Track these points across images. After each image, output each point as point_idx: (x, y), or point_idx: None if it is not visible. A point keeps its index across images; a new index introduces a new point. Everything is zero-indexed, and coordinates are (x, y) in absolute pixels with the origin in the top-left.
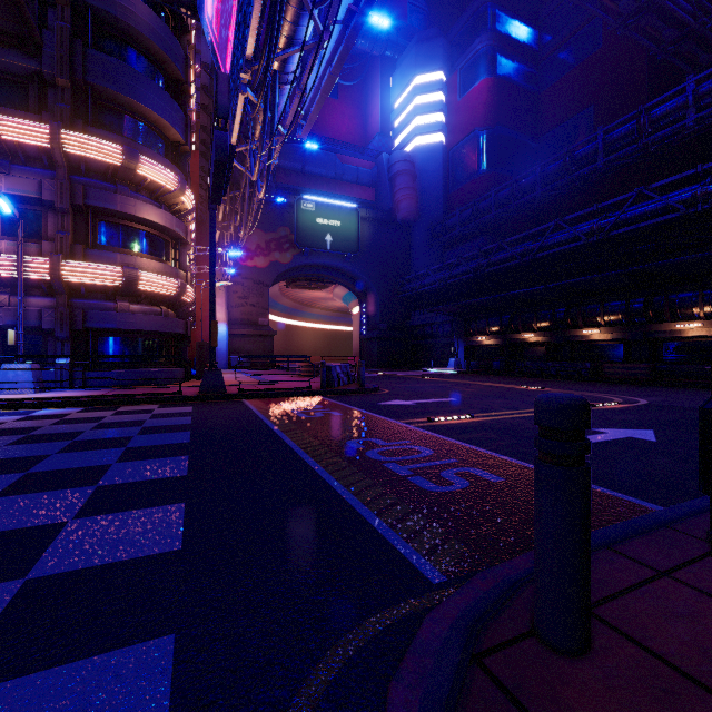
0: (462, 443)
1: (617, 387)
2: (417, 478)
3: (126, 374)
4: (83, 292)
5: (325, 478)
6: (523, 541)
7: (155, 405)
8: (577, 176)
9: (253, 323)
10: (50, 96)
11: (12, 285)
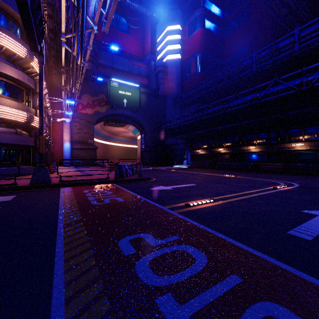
0: (225, 237)
1: (270, 175)
2: None
3: None
4: None
5: None
6: None
7: None
8: (243, 75)
9: (85, 142)
10: None
11: None
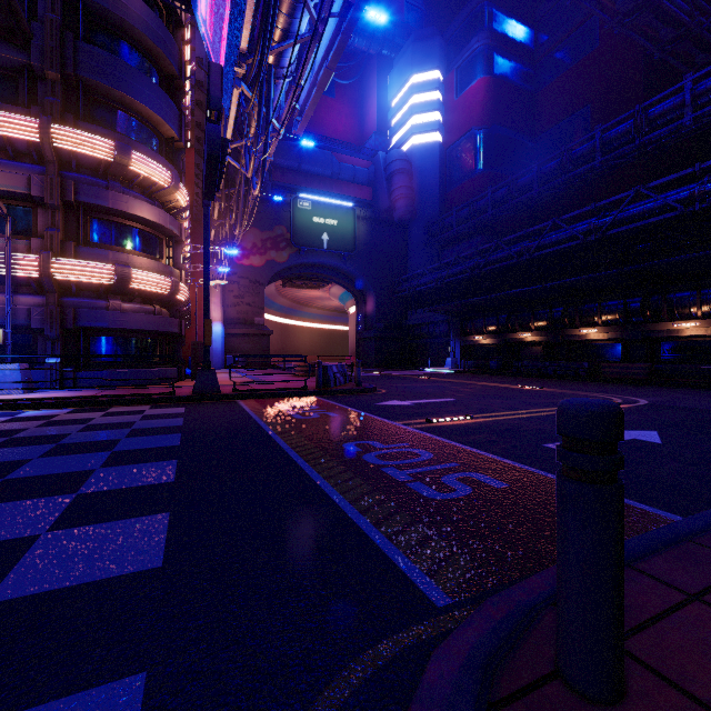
0: (462, 445)
1: (616, 387)
2: (417, 484)
3: (118, 374)
4: (74, 290)
5: (320, 485)
6: (533, 555)
7: (146, 406)
8: (574, 175)
9: (249, 322)
10: (40, 89)
11: (1, 283)
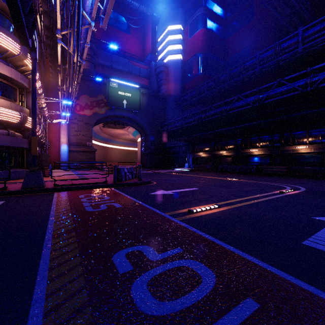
0: (234, 249)
1: (274, 178)
2: None
3: None
4: None
5: None
6: None
7: None
8: (246, 75)
9: (83, 144)
10: None
11: None
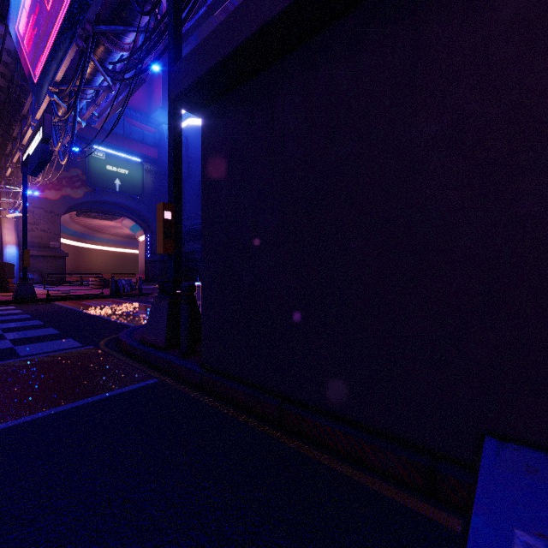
0: None
1: None
2: None
3: None
4: None
5: (113, 320)
6: None
7: None
8: None
9: (44, 245)
10: None
11: None
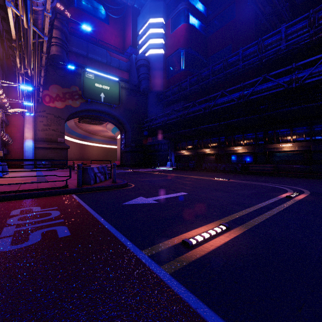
0: None
1: (263, 177)
2: None
3: None
4: None
5: None
6: None
7: None
8: (229, 72)
9: (54, 140)
10: None
11: None
